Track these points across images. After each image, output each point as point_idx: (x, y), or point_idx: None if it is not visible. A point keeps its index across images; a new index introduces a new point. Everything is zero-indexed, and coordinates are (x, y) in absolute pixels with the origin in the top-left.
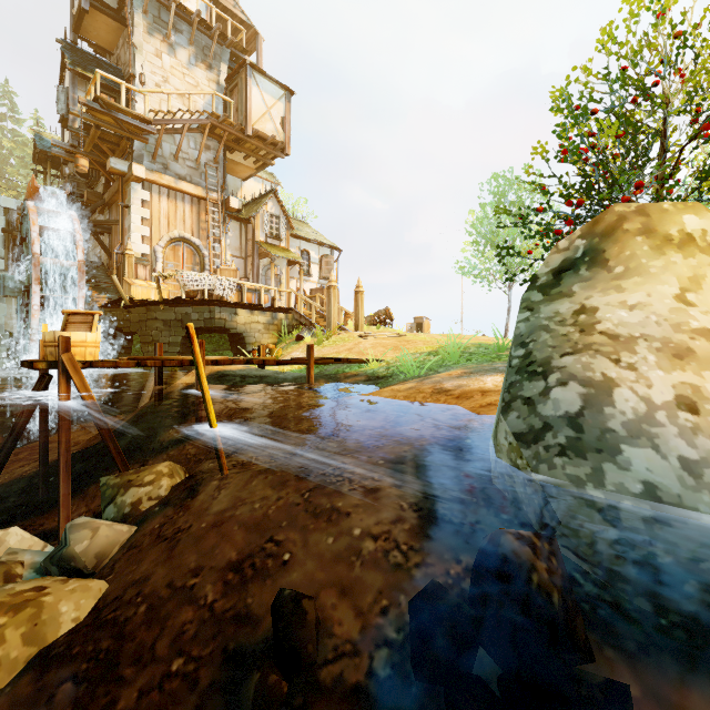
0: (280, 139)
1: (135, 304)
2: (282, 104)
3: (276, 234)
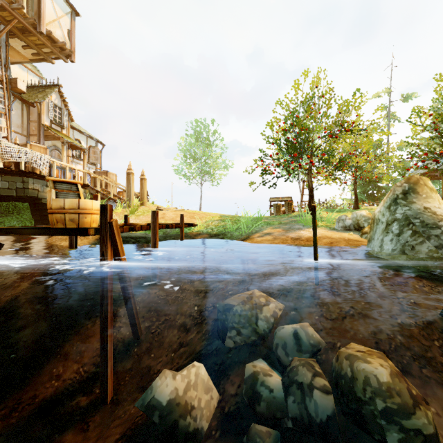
0: (67, 46)
1: None
2: (68, 19)
3: (59, 122)
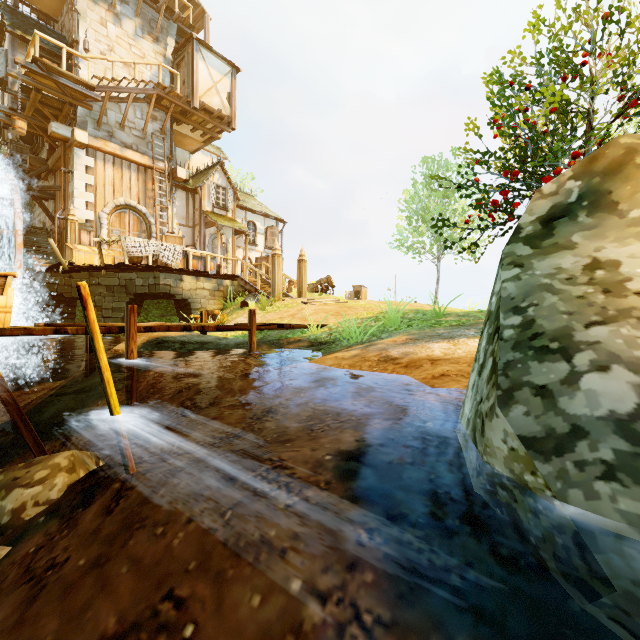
0: (226, 113)
1: (75, 269)
2: (228, 80)
3: (223, 205)
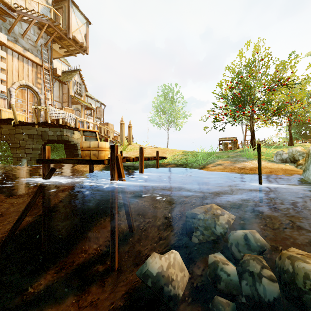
0: (84, 44)
1: (23, 124)
2: (85, 27)
3: (79, 93)
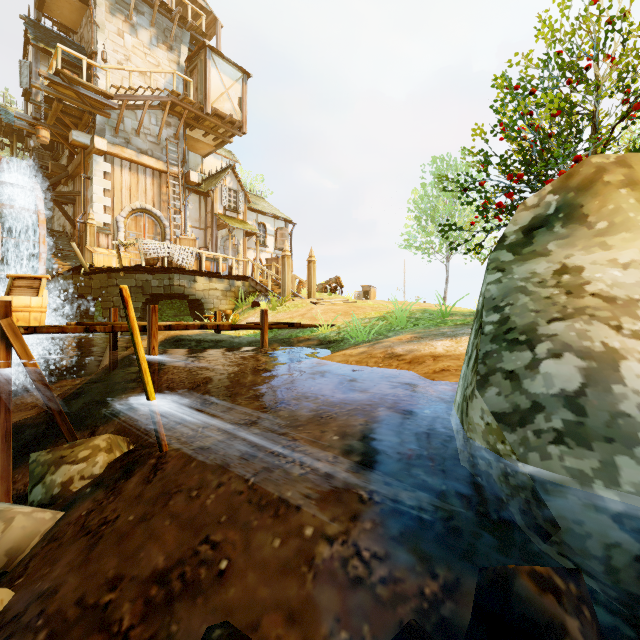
0: (237, 118)
1: (95, 271)
2: (239, 86)
3: (234, 207)
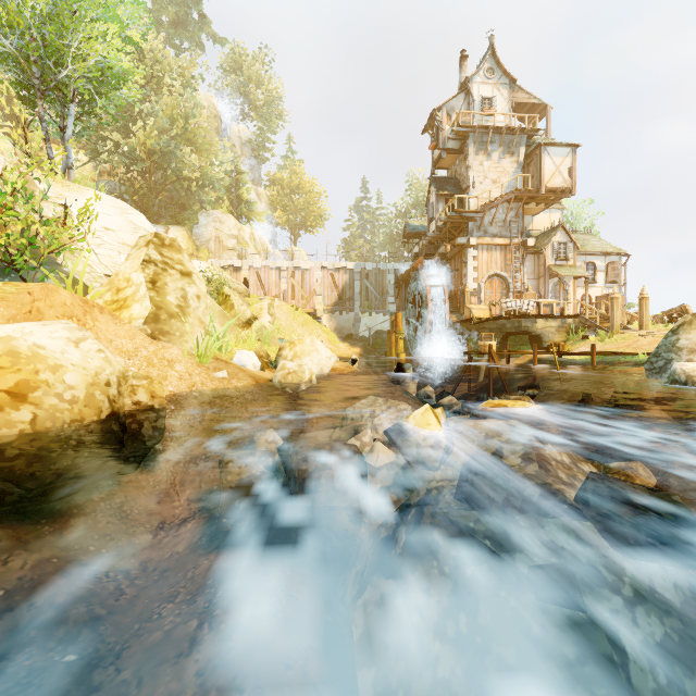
0: (567, 185)
1: (479, 322)
2: (569, 158)
3: (563, 257)
